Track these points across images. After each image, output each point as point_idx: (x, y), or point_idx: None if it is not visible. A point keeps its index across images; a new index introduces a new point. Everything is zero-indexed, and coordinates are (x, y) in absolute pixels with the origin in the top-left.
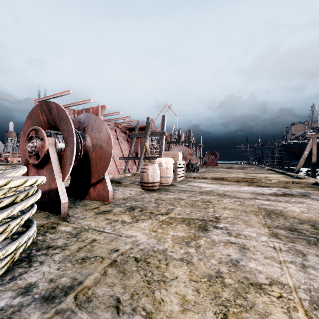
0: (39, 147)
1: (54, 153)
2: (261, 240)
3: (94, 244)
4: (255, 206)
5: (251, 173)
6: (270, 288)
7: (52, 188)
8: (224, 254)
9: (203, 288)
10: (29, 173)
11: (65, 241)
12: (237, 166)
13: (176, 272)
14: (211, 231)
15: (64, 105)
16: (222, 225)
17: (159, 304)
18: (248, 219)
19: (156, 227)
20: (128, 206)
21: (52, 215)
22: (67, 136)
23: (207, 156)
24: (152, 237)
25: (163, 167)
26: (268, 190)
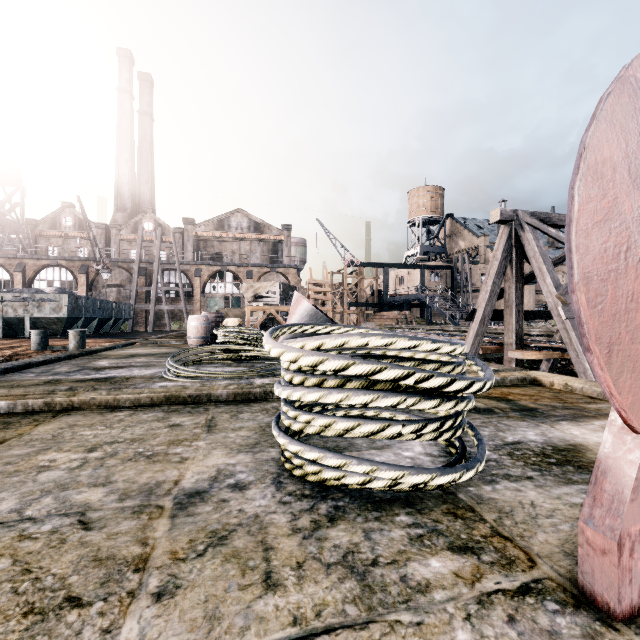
0: None
1: None
2: None
3: (252, 574)
4: None
5: None
6: None
7: None
8: None
9: None
10: None
11: (334, 540)
12: None
13: None
14: None
15: None
16: None
17: (3, 553)
18: None
19: None
20: None
21: None
22: None
23: None
24: None
25: None
26: None
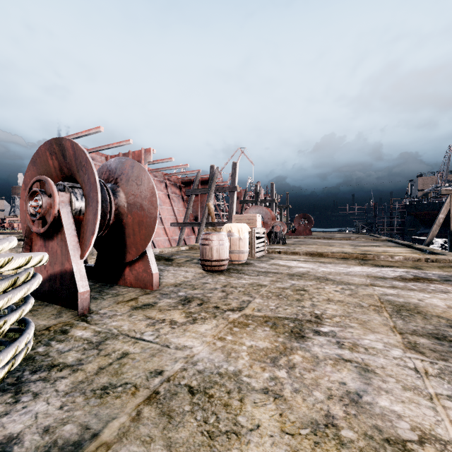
0: (45, 208)
1: (68, 216)
2: (392, 356)
3: (124, 361)
4: (375, 297)
5: (363, 245)
6: (422, 450)
7: (66, 269)
8: (335, 381)
9: (305, 448)
10: (33, 246)
11: (78, 356)
12: (340, 235)
13: (257, 416)
14: (310, 338)
15: (92, 148)
16: (326, 329)
17: None
18: (367, 319)
19: (223, 331)
20: (182, 296)
21: (65, 311)
22: (87, 190)
23: (297, 222)
24: (218, 349)
25: (234, 238)
26: (391, 271)
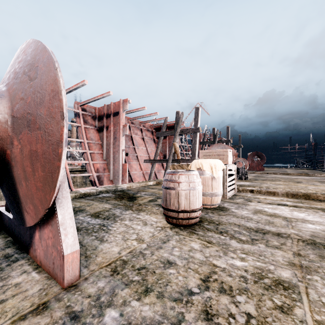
0: None
1: None
2: None
3: None
4: None
5: None
6: None
7: None
8: None
9: None
10: None
11: None
12: (291, 170)
13: None
14: None
15: (83, 101)
16: None
17: None
18: None
19: None
20: None
21: None
22: None
23: (250, 159)
24: None
25: (205, 176)
26: None
